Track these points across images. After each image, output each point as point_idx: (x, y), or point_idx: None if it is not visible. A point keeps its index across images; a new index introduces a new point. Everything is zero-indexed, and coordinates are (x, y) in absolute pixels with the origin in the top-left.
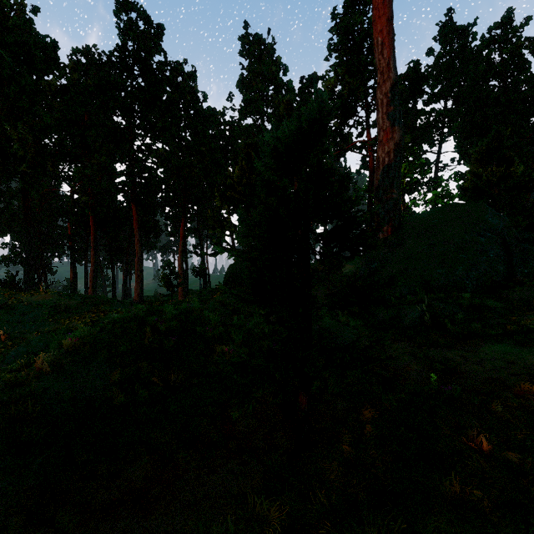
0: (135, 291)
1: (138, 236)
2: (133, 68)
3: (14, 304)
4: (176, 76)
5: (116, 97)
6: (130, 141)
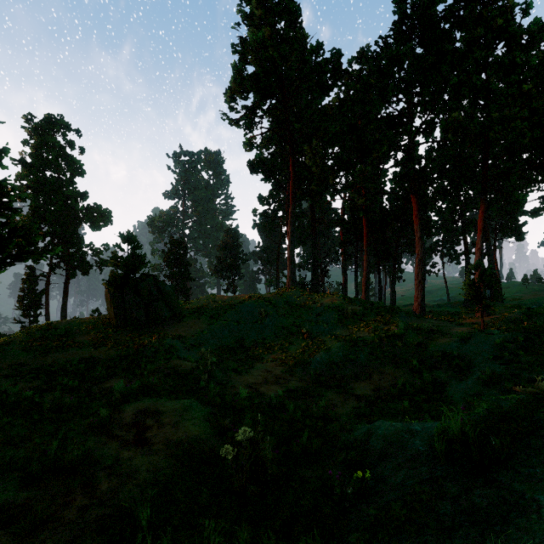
0: (415, 300)
1: (418, 234)
2: (411, 36)
3: (310, 304)
4: (474, 7)
5: (394, 77)
6: (409, 123)
